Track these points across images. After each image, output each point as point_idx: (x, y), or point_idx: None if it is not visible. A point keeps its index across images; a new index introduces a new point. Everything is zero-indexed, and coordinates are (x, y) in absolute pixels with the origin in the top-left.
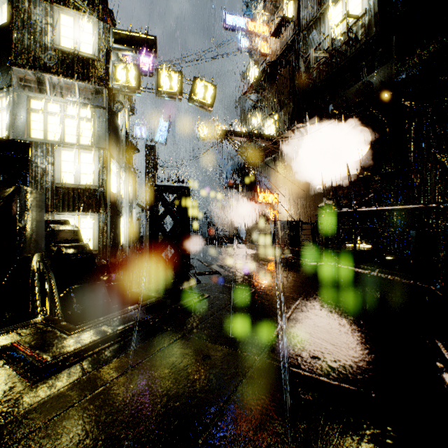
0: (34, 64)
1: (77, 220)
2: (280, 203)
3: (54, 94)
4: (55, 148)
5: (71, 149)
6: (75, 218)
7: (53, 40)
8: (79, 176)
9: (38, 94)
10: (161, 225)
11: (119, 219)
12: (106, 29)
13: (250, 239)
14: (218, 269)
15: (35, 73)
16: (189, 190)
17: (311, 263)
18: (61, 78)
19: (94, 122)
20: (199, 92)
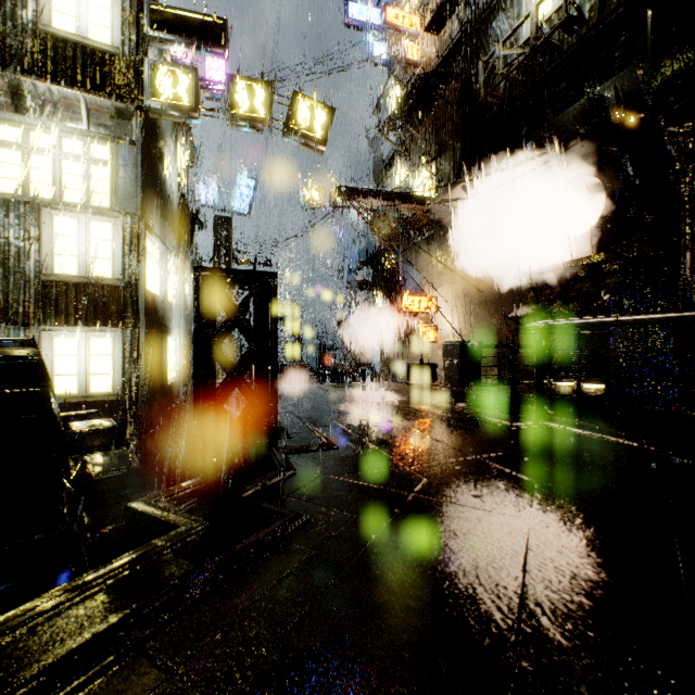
0: (2, 57)
1: (83, 340)
2: (440, 312)
3: (43, 115)
4: (42, 212)
5: (73, 214)
6: (80, 338)
7: (38, 16)
8: (87, 263)
9: (11, 115)
10: (218, 350)
11: (164, 339)
12: (137, 1)
13: (389, 373)
14: (334, 436)
15: (4, 76)
16: (275, 280)
17: (513, 423)
18: (54, 85)
19: (115, 168)
20: (301, 117)
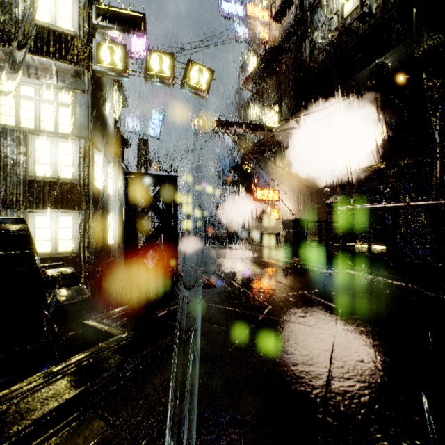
0: (2, 38)
1: (54, 218)
2: (281, 200)
3: (28, 75)
4: (28, 136)
5: (47, 138)
6: (52, 216)
7: (25, 12)
8: (56, 169)
9: (8, 75)
10: (140, 225)
11: (105, 217)
12: (88, 2)
13: (249, 239)
14: (213, 279)
15: (4, 50)
16: (176, 180)
17: (327, 271)
18: (35, 56)
19: (74, 109)
20: (193, 76)
